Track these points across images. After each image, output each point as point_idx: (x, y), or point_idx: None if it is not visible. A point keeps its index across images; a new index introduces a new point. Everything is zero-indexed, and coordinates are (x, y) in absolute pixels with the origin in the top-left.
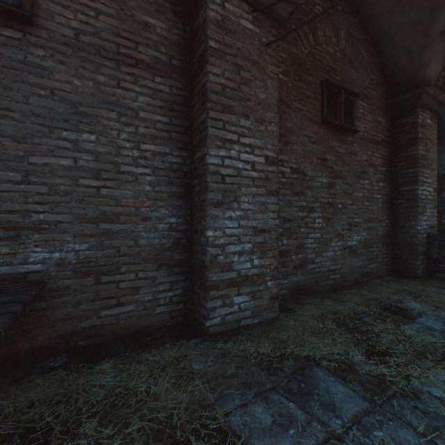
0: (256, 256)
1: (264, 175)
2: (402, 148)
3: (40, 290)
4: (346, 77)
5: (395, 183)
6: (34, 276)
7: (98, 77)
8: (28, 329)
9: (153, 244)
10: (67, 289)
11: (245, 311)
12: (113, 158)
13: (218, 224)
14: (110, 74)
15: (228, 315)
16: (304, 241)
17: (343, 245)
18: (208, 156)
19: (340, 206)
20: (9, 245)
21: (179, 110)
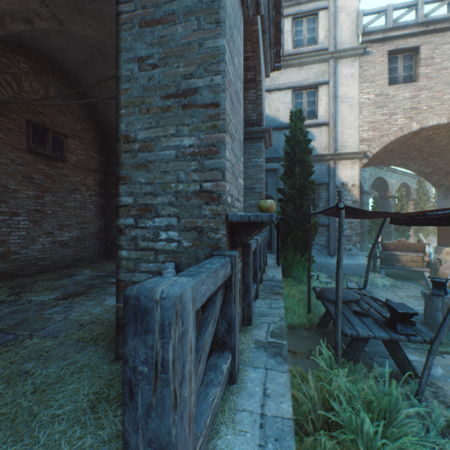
0: None
1: None
2: (110, 176)
3: None
4: (58, 121)
5: (107, 199)
6: None
7: None
8: None
9: None
10: None
11: None
12: None
13: None
14: None
15: None
16: (7, 238)
17: (54, 240)
18: None
19: (50, 212)
20: None
21: None
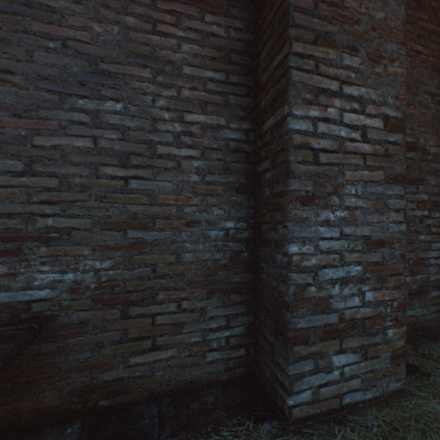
0: (369, 286)
1: (382, 149)
2: None
3: (26, 343)
4: None
5: None
6: (40, 306)
7: (125, 19)
8: (32, 382)
9: (201, 260)
10: (83, 325)
11: (351, 380)
12: (146, 136)
13: (307, 232)
14: (142, 14)
15: (323, 386)
16: (425, 255)
17: None
18: (291, 119)
19: None
20: (7, 262)
21: (239, 61)
